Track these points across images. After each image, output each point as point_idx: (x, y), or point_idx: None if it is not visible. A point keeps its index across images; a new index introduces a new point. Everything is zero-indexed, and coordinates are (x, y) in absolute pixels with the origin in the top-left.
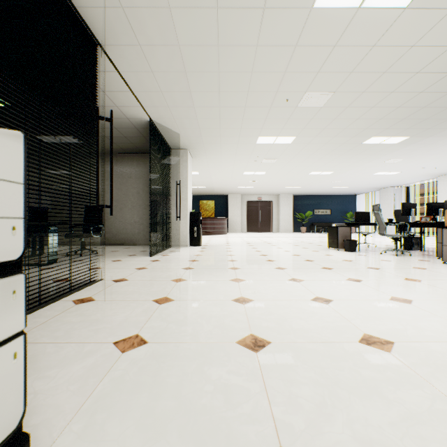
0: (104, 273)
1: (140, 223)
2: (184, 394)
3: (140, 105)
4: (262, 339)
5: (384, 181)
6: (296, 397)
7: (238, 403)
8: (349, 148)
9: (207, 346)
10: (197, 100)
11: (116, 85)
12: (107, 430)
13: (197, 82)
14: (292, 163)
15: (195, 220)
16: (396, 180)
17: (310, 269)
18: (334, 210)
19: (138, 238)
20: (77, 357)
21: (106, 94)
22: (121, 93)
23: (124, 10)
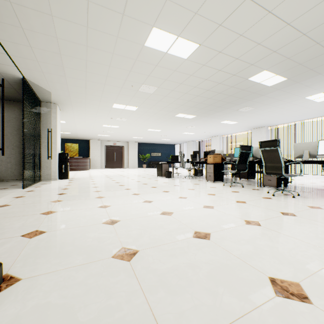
0: None
1: (7, 161)
2: (77, 244)
3: (14, 65)
4: (116, 220)
5: (188, 138)
6: (130, 234)
7: (105, 241)
8: (169, 118)
9: (85, 227)
10: (68, 73)
11: None
12: (38, 261)
13: (69, 62)
14: (136, 122)
15: (63, 159)
16: (194, 137)
17: (145, 188)
18: (163, 153)
19: (5, 174)
20: None
21: None
22: None
23: (12, 4)
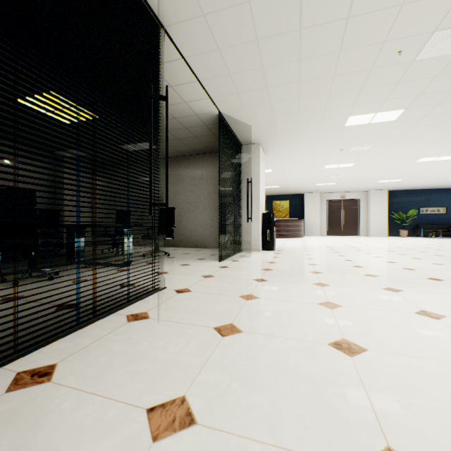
0: (169, 279)
1: (210, 225)
2: None
3: (207, 96)
4: None
5: None
6: None
7: None
8: None
9: None
10: (271, 78)
11: (183, 76)
12: None
13: (271, 51)
14: (393, 148)
15: (267, 222)
16: None
17: (445, 294)
18: (450, 208)
19: (209, 240)
20: (89, 434)
21: (174, 89)
22: (188, 86)
23: None
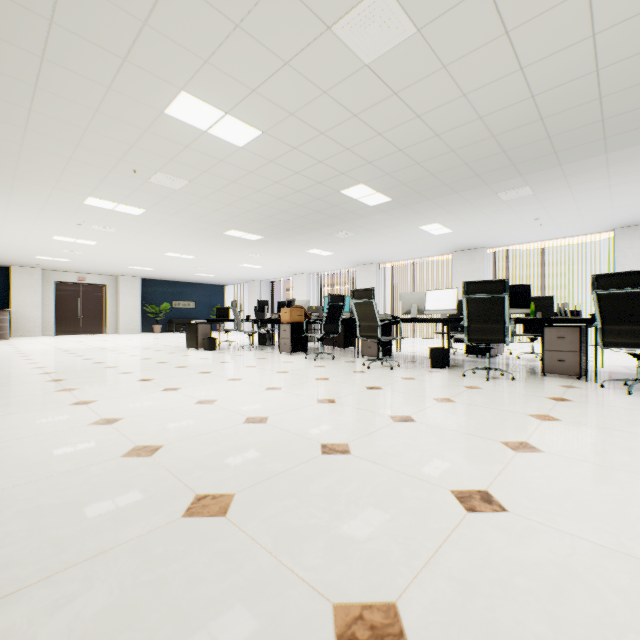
0: None
1: None
2: (52, 452)
3: None
4: (116, 418)
5: (251, 274)
6: (146, 431)
7: (103, 443)
8: (211, 235)
9: (57, 433)
10: None
11: None
12: None
13: None
14: (141, 237)
15: None
16: (262, 274)
17: (163, 369)
18: (200, 303)
19: None
20: None
21: None
22: None
23: None
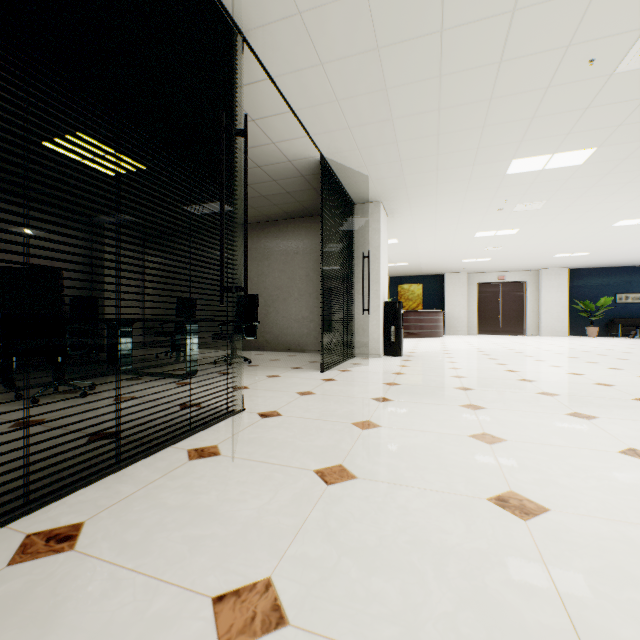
0: (250, 398)
1: (309, 319)
2: None
3: (305, 133)
4: None
5: None
6: None
7: None
8: None
9: None
10: (397, 105)
11: (270, 105)
12: None
13: (398, 65)
14: (577, 205)
15: (392, 314)
16: None
17: None
18: None
19: (307, 341)
20: (125, 637)
21: (257, 125)
22: (277, 119)
23: None
